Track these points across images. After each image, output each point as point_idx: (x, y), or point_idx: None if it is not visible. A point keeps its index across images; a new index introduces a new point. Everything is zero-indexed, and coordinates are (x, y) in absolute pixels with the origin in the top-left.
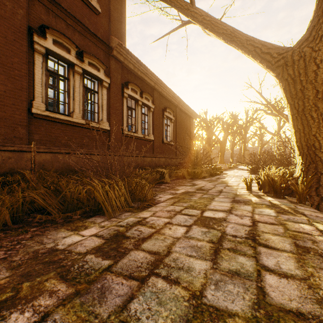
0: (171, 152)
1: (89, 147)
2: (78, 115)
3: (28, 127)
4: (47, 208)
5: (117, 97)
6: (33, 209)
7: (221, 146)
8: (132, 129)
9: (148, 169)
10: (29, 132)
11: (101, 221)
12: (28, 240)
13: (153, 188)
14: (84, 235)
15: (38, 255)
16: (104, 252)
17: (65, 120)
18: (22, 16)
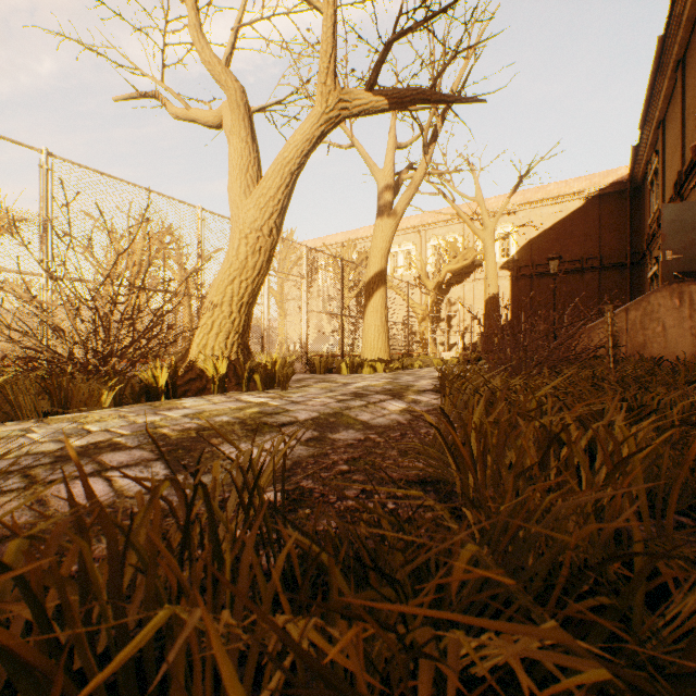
0: None
1: None
2: None
3: None
4: None
5: None
6: None
7: None
8: None
9: None
10: None
11: None
12: None
13: None
14: None
15: None
16: None
17: None
18: None
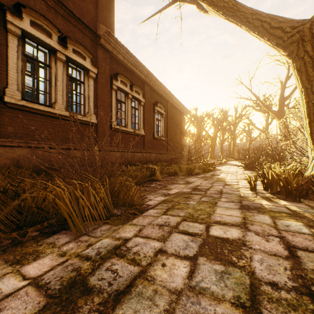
0: (162, 148)
1: (74, 141)
2: (61, 107)
3: (0, 118)
4: None
5: (105, 88)
6: None
7: (212, 142)
8: (122, 124)
9: (138, 165)
10: (1, 124)
11: (65, 243)
12: None
13: (143, 187)
14: (26, 275)
15: None
16: None
17: (46, 111)
18: None
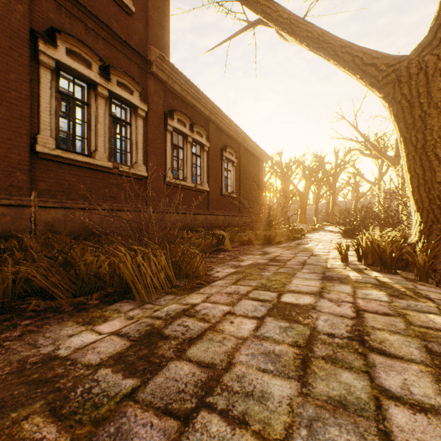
0: (233, 208)
1: (118, 200)
2: (102, 156)
3: (31, 172)
4: (49, 290)
5: (158, 130)
6: (31, 290)
7: (302, 200)
8: (179, 176)
9: (201, 232)
10: (31, 179)
11: (129, 309)
12: (14, 340)
13: (208, 258)
14: (101, 332)
15: (26, 366)
16: (127, 363)
17: (84, 162)
18: (22, 15)
